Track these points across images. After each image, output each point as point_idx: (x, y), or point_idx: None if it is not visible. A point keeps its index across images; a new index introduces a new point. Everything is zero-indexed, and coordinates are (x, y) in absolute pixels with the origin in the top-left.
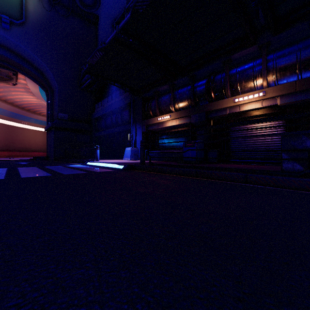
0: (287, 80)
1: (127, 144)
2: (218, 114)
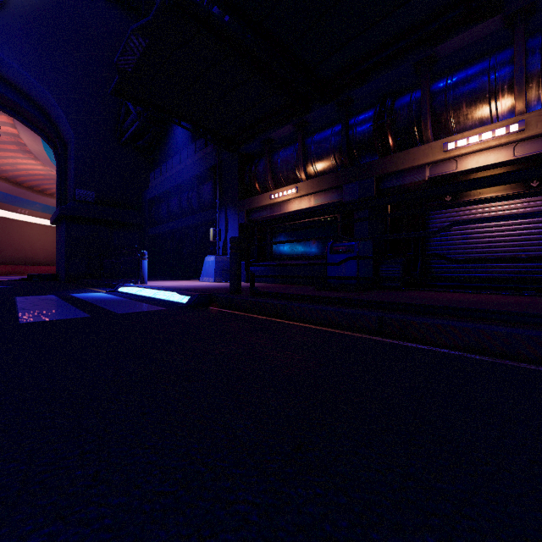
0: None
1: (210, 249)
2: (404, 180)
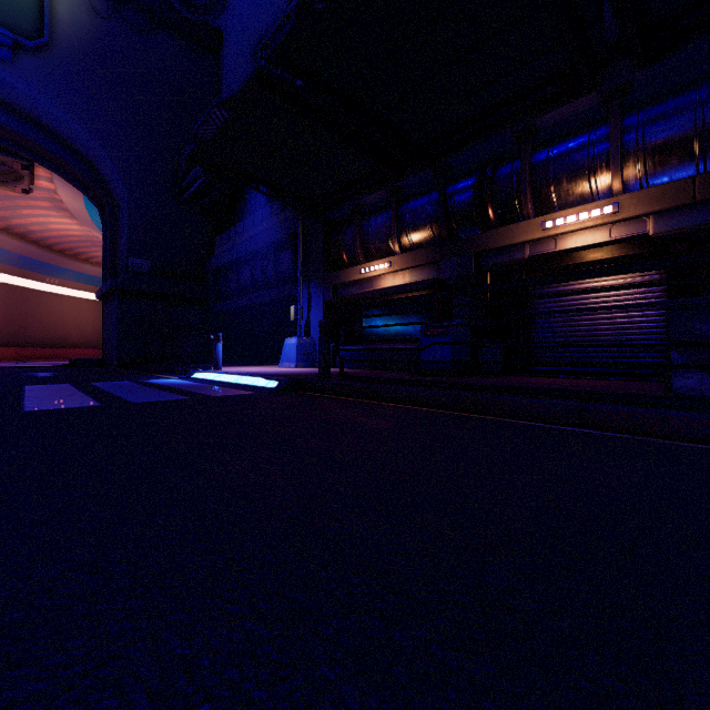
0: (672, 175)
1: (289, 329)
2: (503, 257)
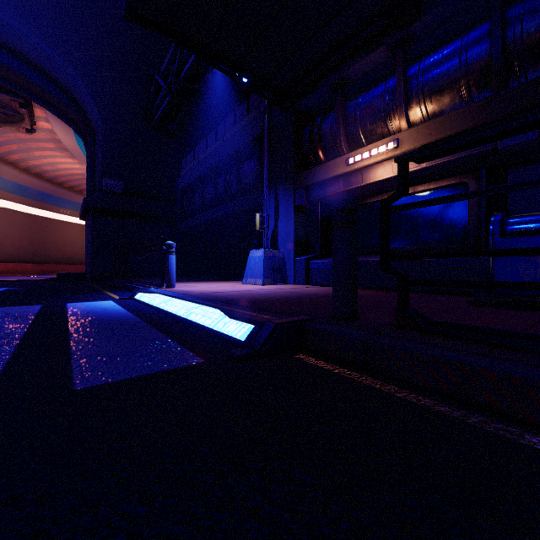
0: None
1: (253, 242)
2: None
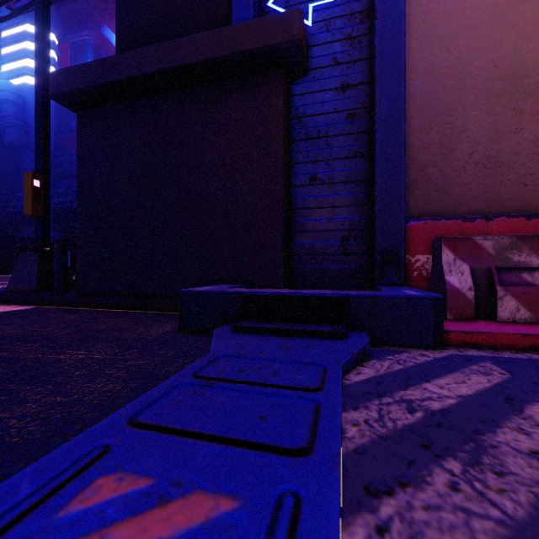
0: None
1: None
2: None
